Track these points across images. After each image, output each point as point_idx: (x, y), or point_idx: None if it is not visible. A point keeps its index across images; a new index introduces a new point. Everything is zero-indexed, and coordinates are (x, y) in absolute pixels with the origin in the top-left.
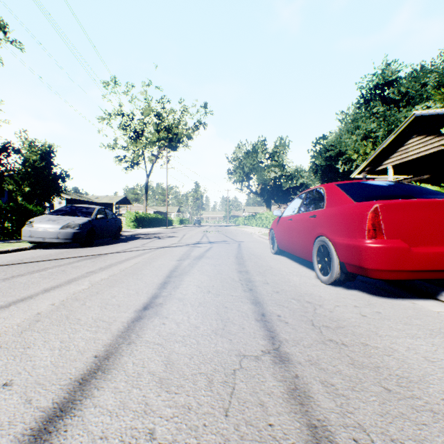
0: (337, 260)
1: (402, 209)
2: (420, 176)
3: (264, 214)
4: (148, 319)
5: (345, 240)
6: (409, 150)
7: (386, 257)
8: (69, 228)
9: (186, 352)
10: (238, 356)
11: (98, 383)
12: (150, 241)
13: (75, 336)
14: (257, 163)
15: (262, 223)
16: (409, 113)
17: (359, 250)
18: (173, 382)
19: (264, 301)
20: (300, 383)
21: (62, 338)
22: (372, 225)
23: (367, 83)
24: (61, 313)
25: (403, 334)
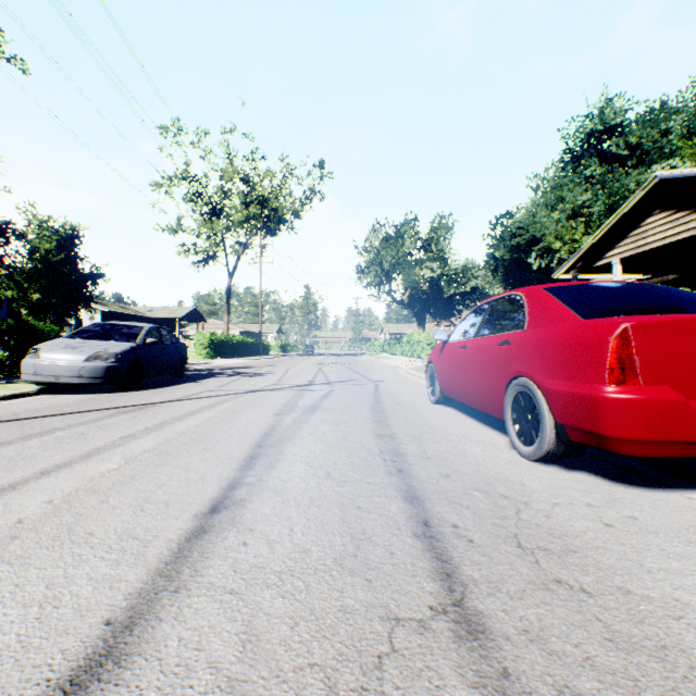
0: (551, 420)
1: (671, 331)
2: (663, 276)
3: (415, 336)
4: (218, 534)
5: (567, 385)
6: (648, 235)
7: (644, 417)
8: (99, 360)
9: (284, 612)
10: (387, 622)
11: (103, 693)
12: (233, 381)
13: (77, 573)
14: (403, 255)
15: (411, 351)
16: (643, 177)
17: (594, 405)
18: (255, 690)
19: (426, 494)
20: (515, 691)
21: (52, 577)
22: (617, 361)
23: (576, 130)
24: (60, 520)
25: (690, 566)
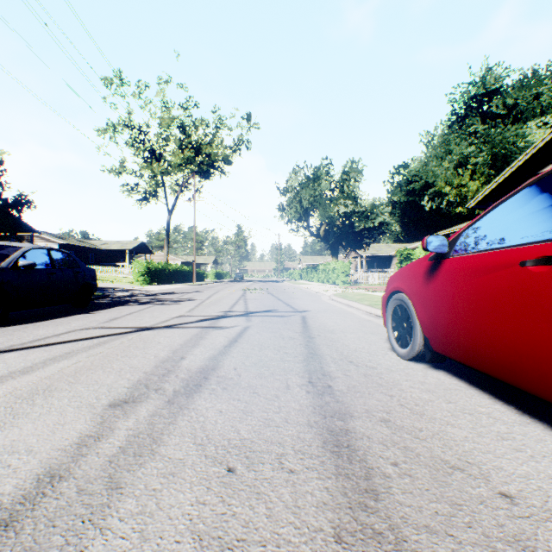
0: None
1: None
2: None
3: (330, 265)
4: None
5: None
6: None
7: None
8: None
9: None
10: None
11: None
12: (136, 311)
13: None
14: (319, 194)
15: (327, 278)
16: (522, 130)
17: None
18: None
19: None
20: None
21: None
22: None
23: (461, 94)
24: None
25: None
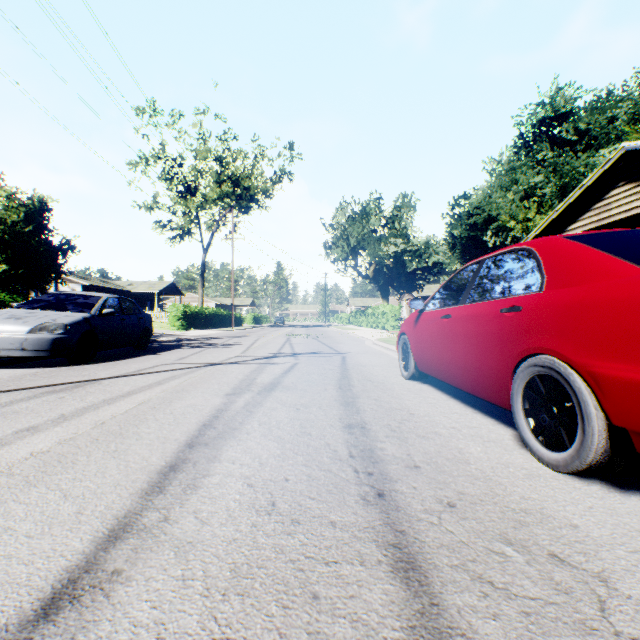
0: (600, 419)
1: None
2: None
3: (379, 309)
4: None
5: (639, 371)
6: (613, 207)
7: None
8: (45, 332)
9: None
10: None
11: None
12: (196, 353)
13: None
14: (368, 232)
15: (376, 322)
16: (592, 159)
17: None
18: None
19: (428, 555)
20: None
21: None
22: None
23: (528, 117)
24: None
25: None
